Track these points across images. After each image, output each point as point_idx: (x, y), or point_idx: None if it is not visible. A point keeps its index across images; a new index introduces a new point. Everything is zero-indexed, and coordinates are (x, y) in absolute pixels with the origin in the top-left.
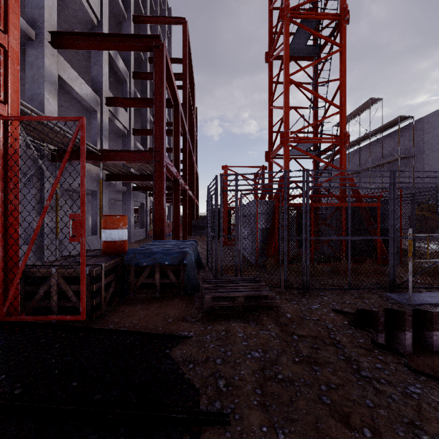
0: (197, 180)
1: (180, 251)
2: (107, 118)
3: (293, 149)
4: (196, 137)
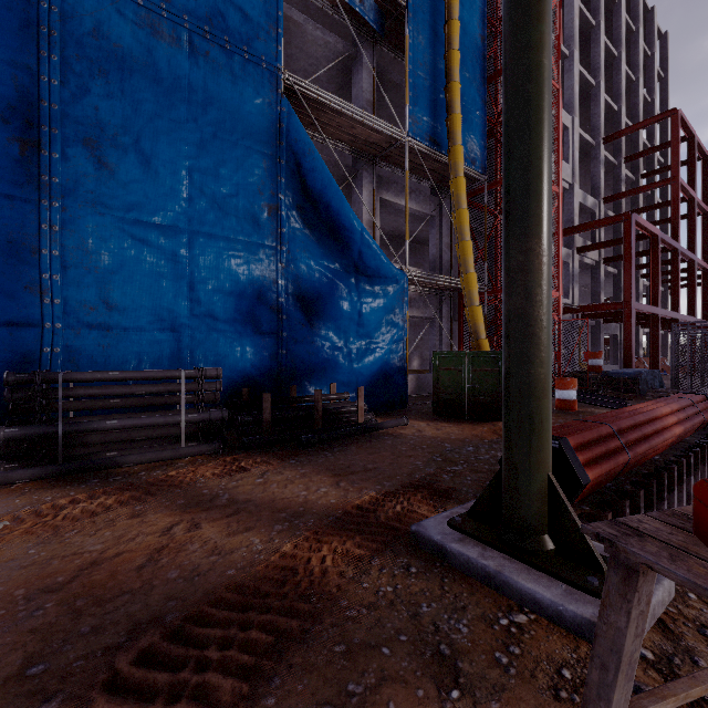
0: None
1: (636, 371)
2: (577, 264)
3: None
4: None
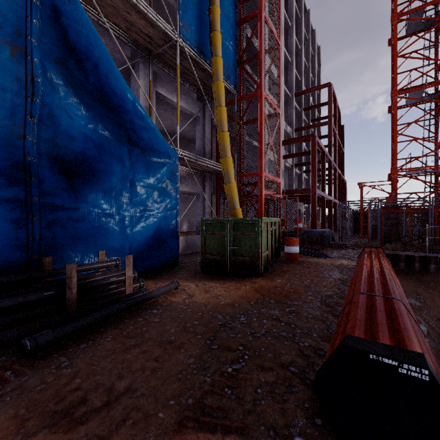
0: (343, 186)
1: (322, 231)
2: (283, 165)
3: (408, 172)
4: (343, 151)
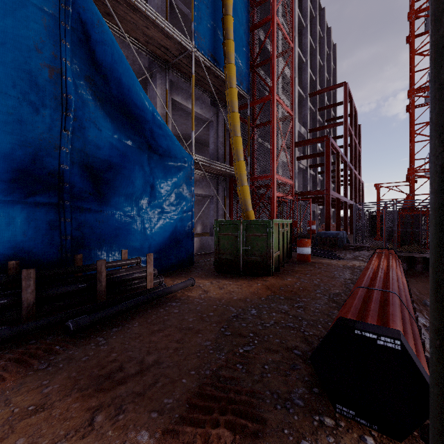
0: (360, 187)
1: (336, 233)
2: (296, 167)
3: (427, 172)
4: (359, 151)
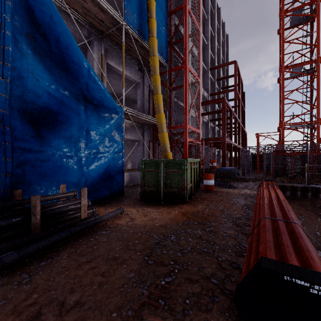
0: (245, 136)
1: (231, 168)
2: (201, 120)
3: (292, 126)
4: (244, 110)
